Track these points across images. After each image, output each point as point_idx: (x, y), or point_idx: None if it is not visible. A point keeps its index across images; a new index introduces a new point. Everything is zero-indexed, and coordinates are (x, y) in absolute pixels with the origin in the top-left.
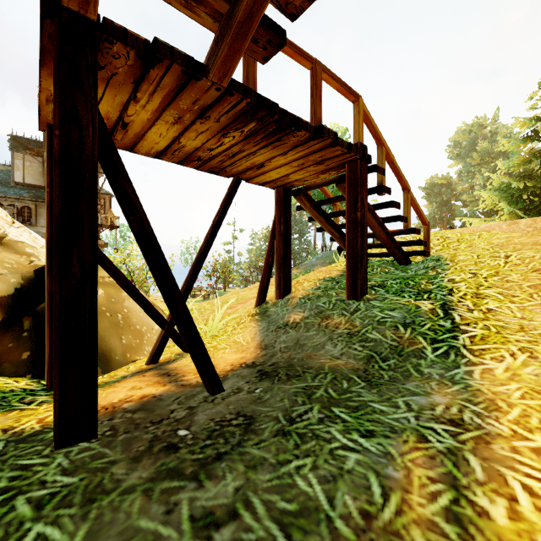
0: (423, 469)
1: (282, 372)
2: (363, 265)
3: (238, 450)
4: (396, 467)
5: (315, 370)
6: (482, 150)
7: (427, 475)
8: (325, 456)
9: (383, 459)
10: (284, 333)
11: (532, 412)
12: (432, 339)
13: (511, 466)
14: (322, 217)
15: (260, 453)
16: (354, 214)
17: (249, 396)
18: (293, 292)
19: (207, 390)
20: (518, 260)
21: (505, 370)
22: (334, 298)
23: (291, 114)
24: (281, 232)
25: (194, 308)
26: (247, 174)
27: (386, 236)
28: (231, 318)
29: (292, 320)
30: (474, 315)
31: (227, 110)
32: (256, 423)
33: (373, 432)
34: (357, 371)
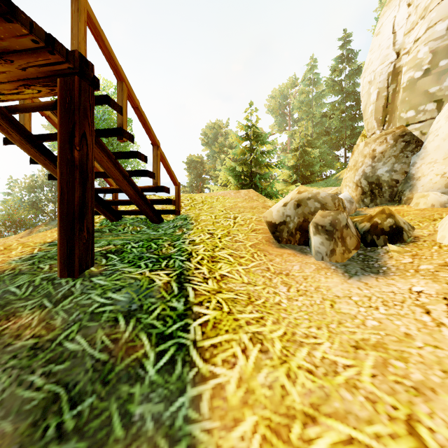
0: None
1: None
2: (84, 226)
3: None
4: None
5: None
6: (220, 142)
7: None
8: None
9: None
10: None
11: None
12: (159, 335)
13: None
14: (47, 159)
15: None
16: (70, 152)
17: None
18: None
19: None
20: (242, 221)
21: (238, 384)
22: (40, 276)
23: None
24: None
25: None
26: None
27: (134, 192)
28: None
29: None
30: (209, 287)
31: None
32: None
33: None
34: None
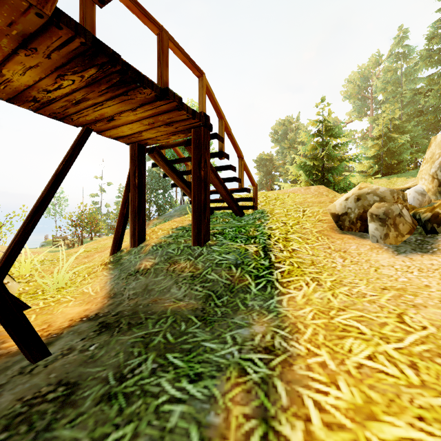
0: (240, 407)
1: (125, 321)
2: (206, 216)
3: (44, 437)
4: (218, 411)
5: (158, 315)
6: (290, 138)
7: (243, 413)
8: (149, 417)
9: (207, 404)
10: (134, 280)
11: (319, 329)
12: (255, 276)
13: (307, 384)
14: (175, 174)
15: (73, 434)
16: (199, 172)
17: (80, 356)
18: (148, 240)
19: (26, 358)
20: (310, 213)
21: (302, 297)
22: (182, 245)
23: (135, 69)
24: (136, 185)
25: (46, 259)
26: (97, 126)
27: (226, 193)
28: (85, 267)
29: (143, 267)
30: (284, 255)
31: (58, 46)
32: (79, 392)
33: (201, 374)
34: (195, 311)
